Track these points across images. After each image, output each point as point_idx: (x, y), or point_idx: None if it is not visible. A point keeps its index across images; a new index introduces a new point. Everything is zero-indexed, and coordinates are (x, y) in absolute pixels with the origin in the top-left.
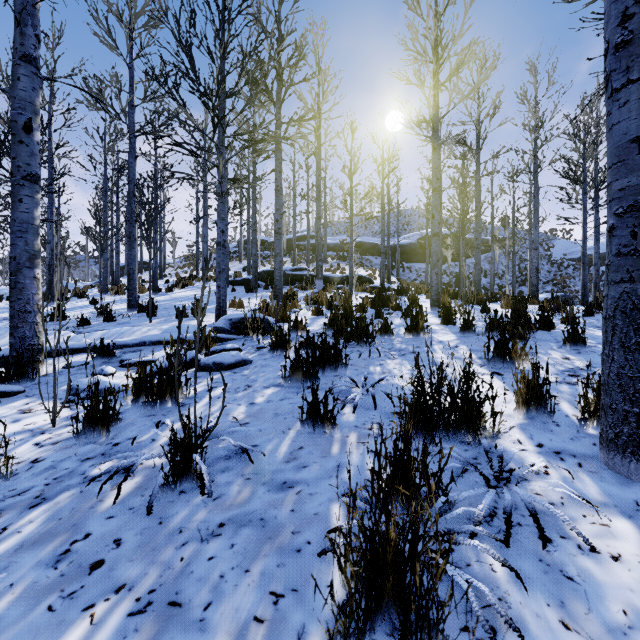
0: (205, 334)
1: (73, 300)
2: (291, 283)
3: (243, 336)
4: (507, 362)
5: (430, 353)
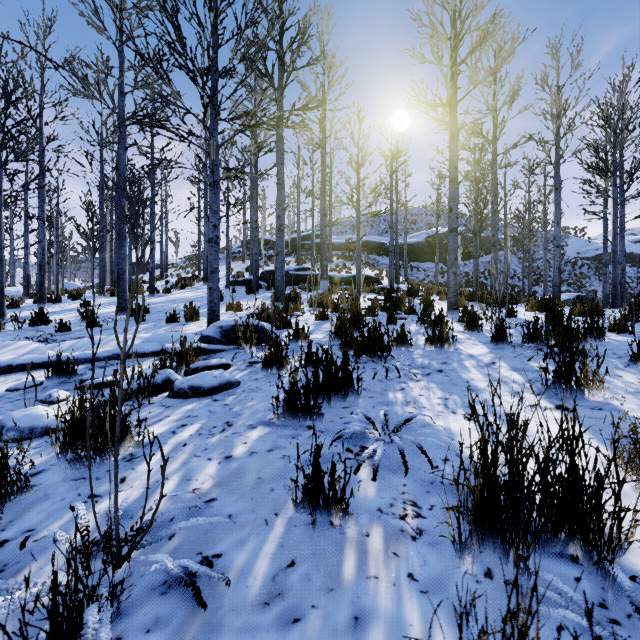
0: (185, 347)
1: (66, 302)
2: (295, 283)
3: (234, 347)
4: (573, 390)
5: (462, 372)
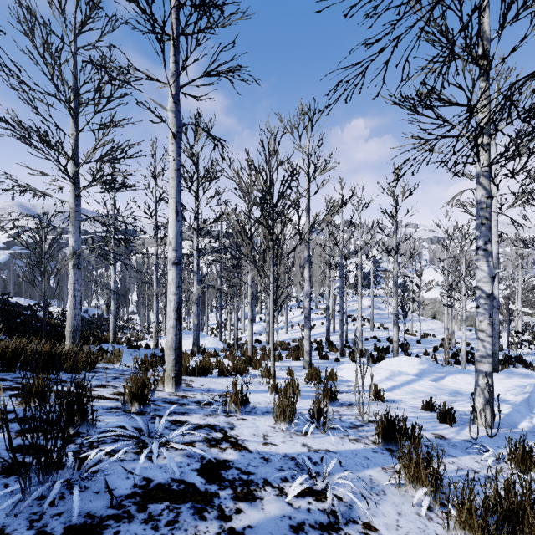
0: None
1: None
2: None
3: None
4: None
5: None
